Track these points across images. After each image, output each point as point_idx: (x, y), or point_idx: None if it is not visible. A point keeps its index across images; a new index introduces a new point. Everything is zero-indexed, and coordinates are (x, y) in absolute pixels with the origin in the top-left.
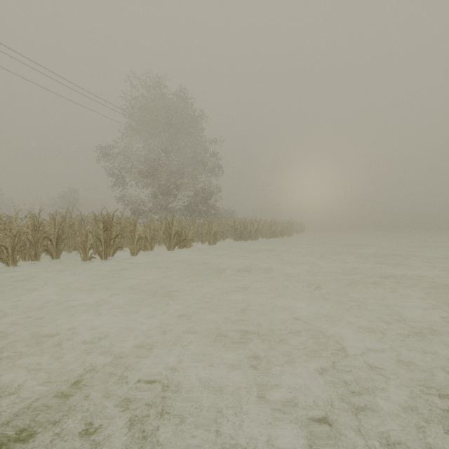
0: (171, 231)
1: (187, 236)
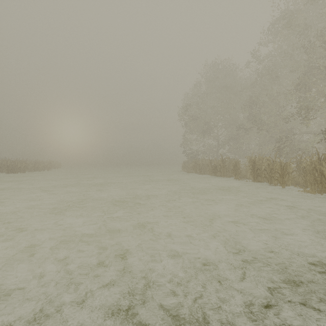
0: None
1: None
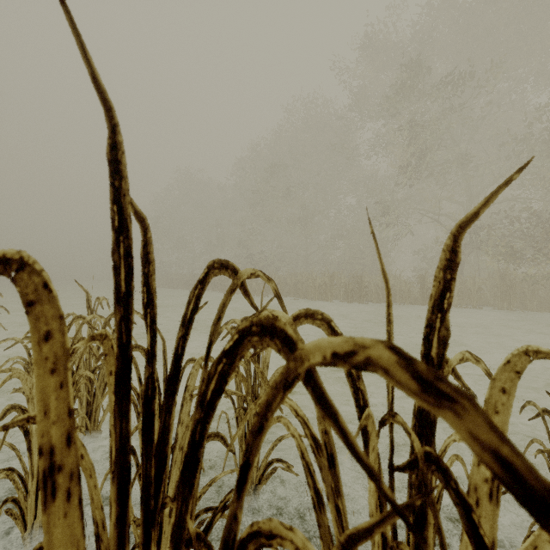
0: None
1: None
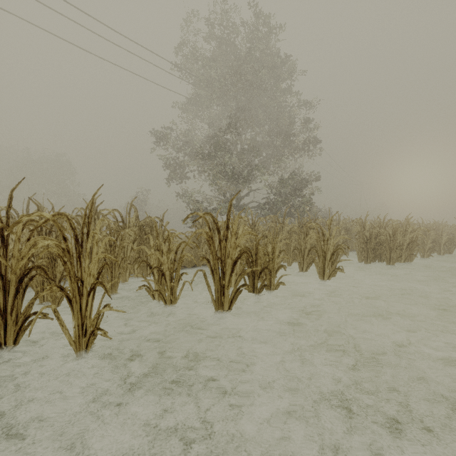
0: (225, 250)
1: (271, 259)
